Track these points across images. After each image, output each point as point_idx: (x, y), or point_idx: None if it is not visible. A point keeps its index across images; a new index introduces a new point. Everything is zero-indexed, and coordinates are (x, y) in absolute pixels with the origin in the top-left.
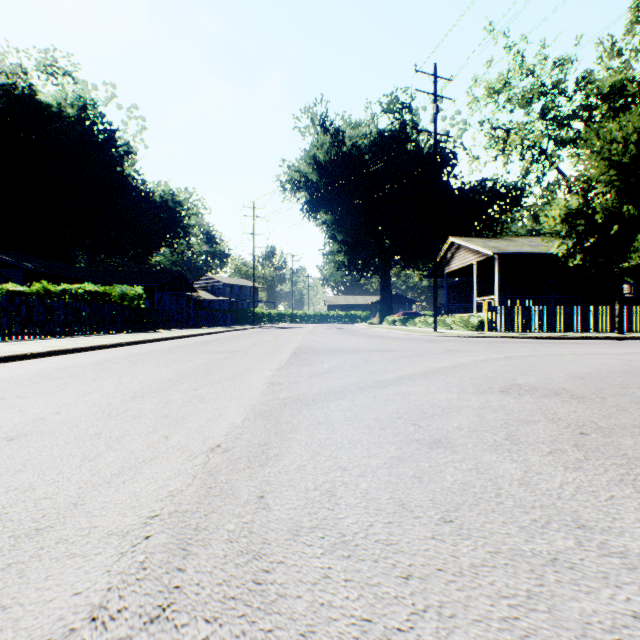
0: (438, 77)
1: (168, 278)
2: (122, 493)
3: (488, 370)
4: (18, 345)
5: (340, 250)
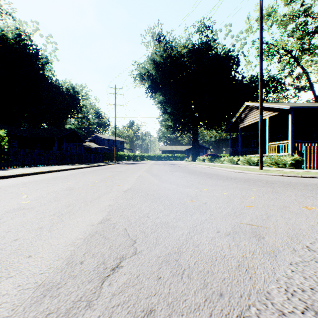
0: None
1: (64, 133)
2: None
3: None
4: None
5: (169, 119)
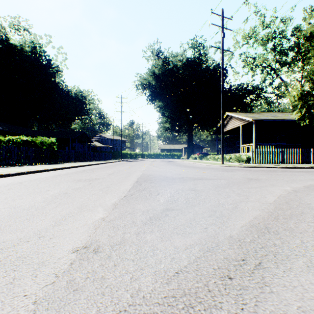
0: (224, 17)
1: (77, 135)
2: None
3: None
4: None
5: (167, 121)
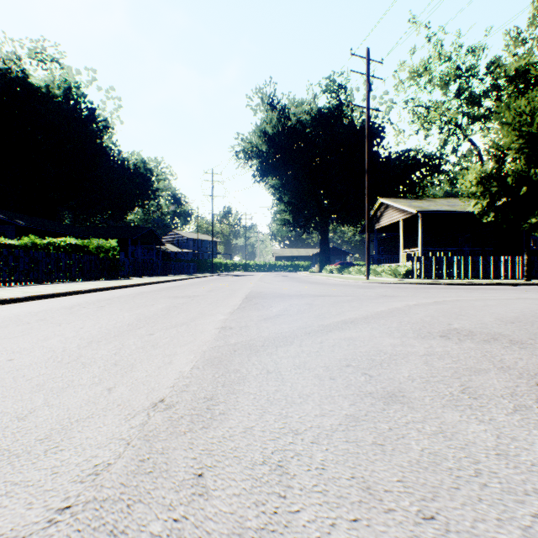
0: (370, 60)
1: (140, 233)
2: (38, 469)
3: (423, 314)
4: (2, 291)
5: (286, 210)
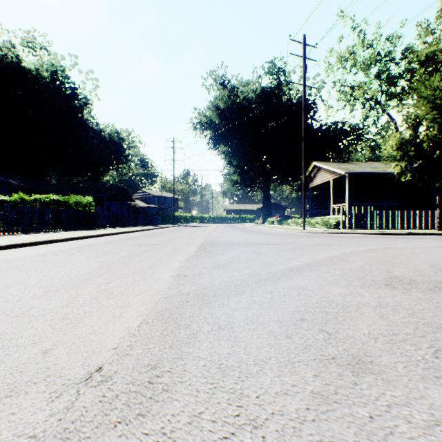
0: (306, 44)
1: (114, 191)
2: None
3: (361, 262)
4: None
5: (235, 172)
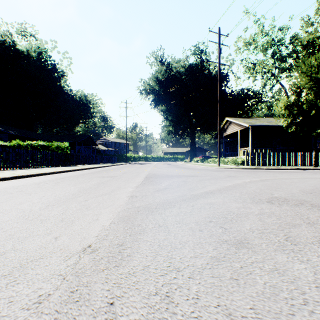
0: (221, 34)
1: (83, 138)
2: None
3: (254, 188)
4: None
5: (170, 124)
